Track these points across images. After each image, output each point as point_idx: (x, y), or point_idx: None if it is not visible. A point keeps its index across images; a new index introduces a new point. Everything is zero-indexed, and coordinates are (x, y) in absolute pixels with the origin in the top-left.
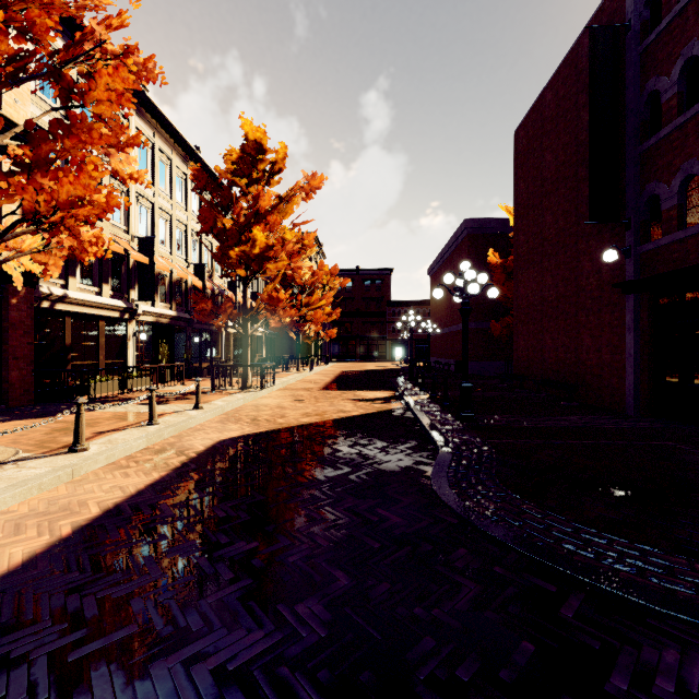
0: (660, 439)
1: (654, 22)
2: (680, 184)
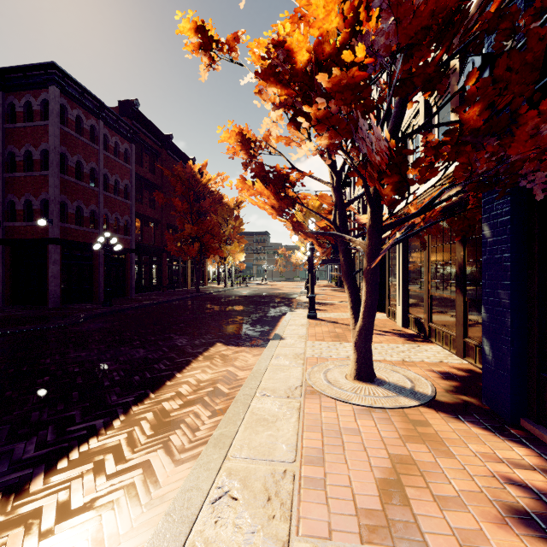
0: (16, 310)
1: (13, 118)
2: (25, 201)
